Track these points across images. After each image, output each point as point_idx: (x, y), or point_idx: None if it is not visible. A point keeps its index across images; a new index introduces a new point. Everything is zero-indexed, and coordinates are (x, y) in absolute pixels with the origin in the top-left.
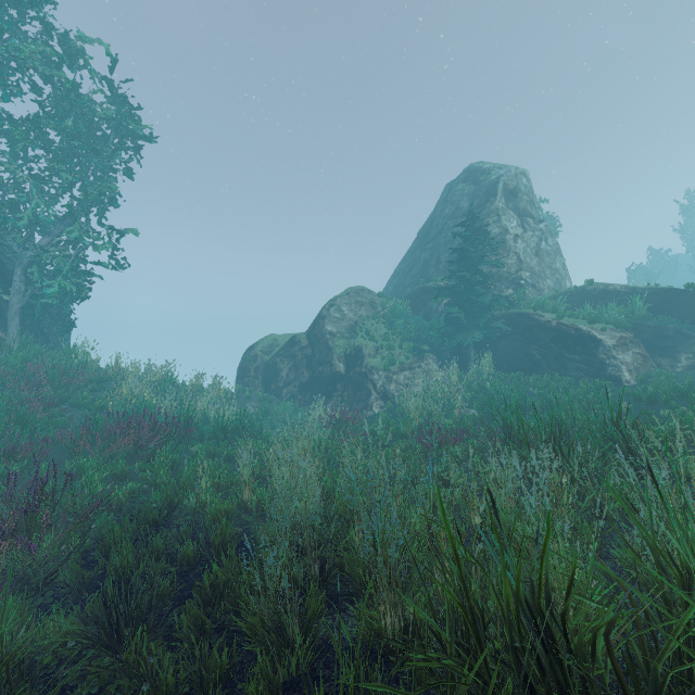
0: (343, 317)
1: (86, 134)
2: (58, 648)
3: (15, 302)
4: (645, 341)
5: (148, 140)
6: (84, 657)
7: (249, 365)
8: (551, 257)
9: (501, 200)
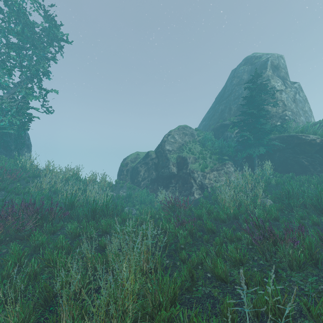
0: (175, 141)
1: (30, 36)
2: None
3: None
4: None
5: (66, 42)
6: None
7: (123, 168)
8: (302, 104)
9: (270, 71)
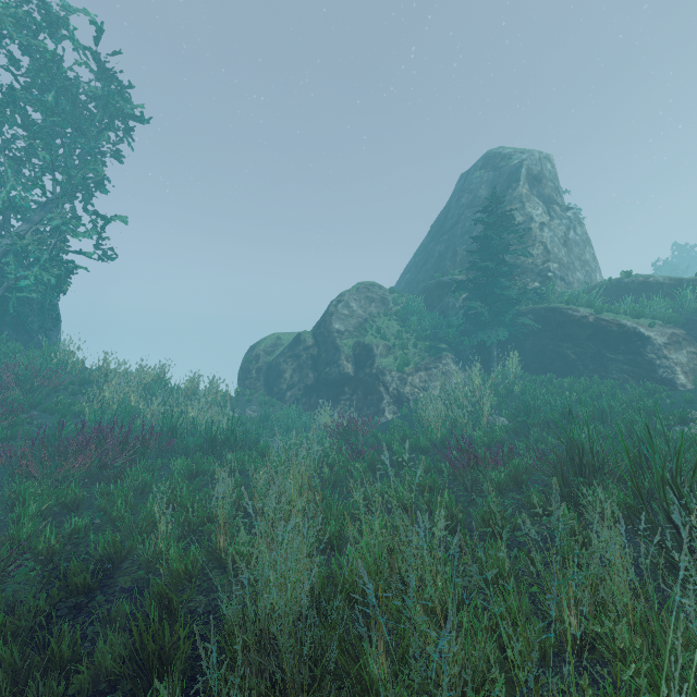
0: (352, 314)
1: (70, 112)
2: None
3: None
4: None
5: (139, 121)
6: None
7: (250, 366)
8: (580, 248)
9: (524, 186)
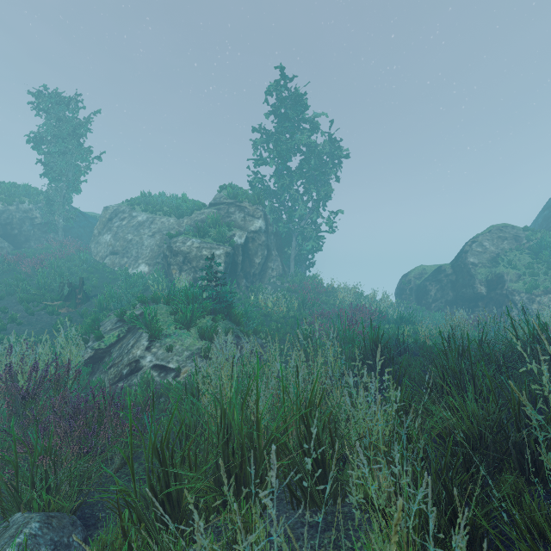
0: (484, 251)
1: (318, 165)
2: None
3: (293, 254)
4: None
5: (346, 157)
6: None
7: (405, 286)
8: None
9: None
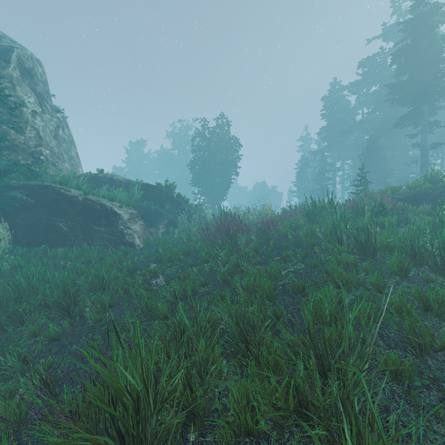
0: None
1: None
2: None
3: None
4: (141, 216)
5: None
6: None
7: None
8: (67, 145)
9: (15, 70)
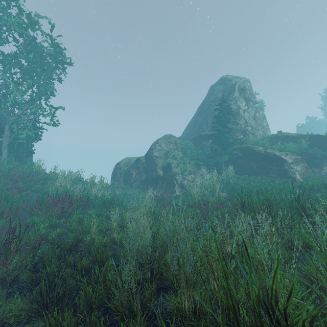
0: (162, 149)
1: (39, 61)
2: (17, 316)
3: (5, 141)
4: (306, 160)
5: (69, 64)
6: (30, 320)
7: (117, 171)
8: (261, 120)
9: (237, 93)
